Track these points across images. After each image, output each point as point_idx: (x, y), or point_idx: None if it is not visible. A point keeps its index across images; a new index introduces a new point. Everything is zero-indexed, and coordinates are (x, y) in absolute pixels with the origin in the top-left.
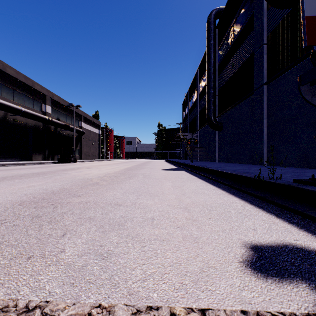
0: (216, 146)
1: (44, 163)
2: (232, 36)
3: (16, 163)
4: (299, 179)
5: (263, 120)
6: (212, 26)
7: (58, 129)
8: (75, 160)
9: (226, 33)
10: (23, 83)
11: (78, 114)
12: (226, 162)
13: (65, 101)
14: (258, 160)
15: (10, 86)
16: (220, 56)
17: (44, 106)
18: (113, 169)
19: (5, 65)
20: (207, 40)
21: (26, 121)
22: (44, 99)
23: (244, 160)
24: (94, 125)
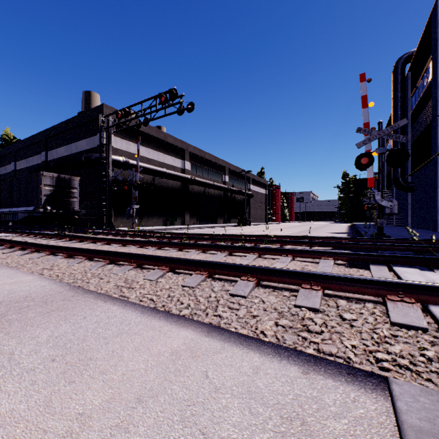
0: (408, 209)
1: (229, 226)
2: (421, 89)
3: (216, 225)
4: (370, 235)
5: (436, 189)
6: (399, 77)
7: (233, 194)
8: (249, 223)
9: (417, 83)
10: (213, 162)
11: (247, 177)
12: (417, 228)
13: (238, 168)
14: (433, 227)
15: (206, 167)
16: (413, 104)
17: (224, 176)
18: (289, 231)
19: (205, 153)
20: (392, 93)
21: (214, 192)
22: (224, 171)
23: (428, 226)
24: (261, 185)
